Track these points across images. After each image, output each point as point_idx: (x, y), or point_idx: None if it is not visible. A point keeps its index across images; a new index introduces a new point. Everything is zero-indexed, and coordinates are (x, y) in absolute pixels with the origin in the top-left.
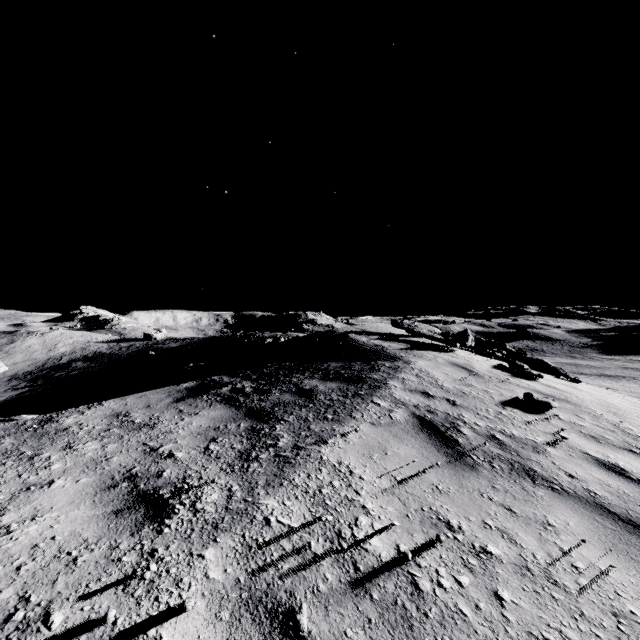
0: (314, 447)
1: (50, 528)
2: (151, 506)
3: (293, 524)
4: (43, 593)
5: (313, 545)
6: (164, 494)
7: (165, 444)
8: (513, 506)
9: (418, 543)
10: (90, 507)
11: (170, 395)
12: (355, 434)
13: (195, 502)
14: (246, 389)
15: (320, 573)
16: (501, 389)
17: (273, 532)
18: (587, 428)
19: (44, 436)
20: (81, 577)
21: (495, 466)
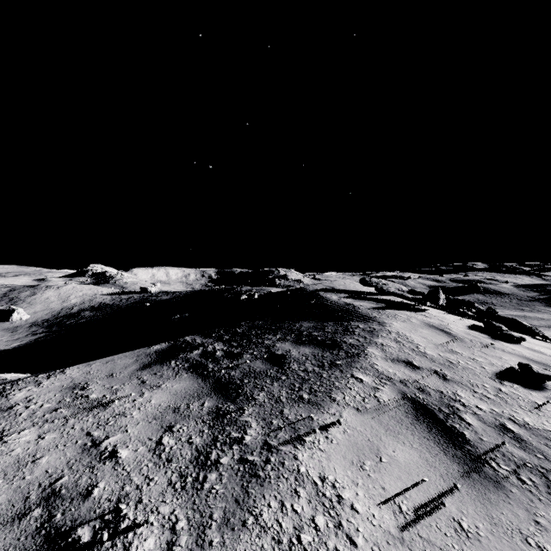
0: (288, 448)
1: None
2: None
3: None
4: None
5: None
6: (82, 536)
7: (112, 434)
8: None
9: None
10: None
11: (138, 360)
12: (338, 426)
13: None
14: (217, 353)
15: None
16: (488, 356)
17: None
18: None
19: None
20: None
21: (525, 480)
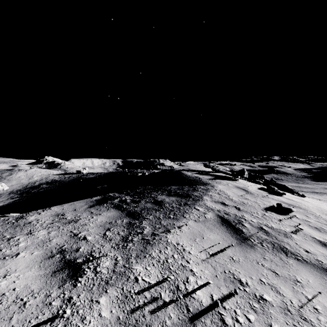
0: (163, 234)
1: (13, 283)
2: (71, 269)
3: (151, 281)
4: (3, 326)
5: (162, 296)
6: (79, 262)
7: (82, 232)
8: (276, 270)
9: (223, 293)
10: (37, 269)
11: (87, 204)
12: (186, 227)
13: (96, 267)
14: (127, 200)
15: (167, 313)
16: (264, 201)
17: (140, 286)
18: (312, 223)
19: (17, 227)
20: (27, 315)
21: (264, 245)
